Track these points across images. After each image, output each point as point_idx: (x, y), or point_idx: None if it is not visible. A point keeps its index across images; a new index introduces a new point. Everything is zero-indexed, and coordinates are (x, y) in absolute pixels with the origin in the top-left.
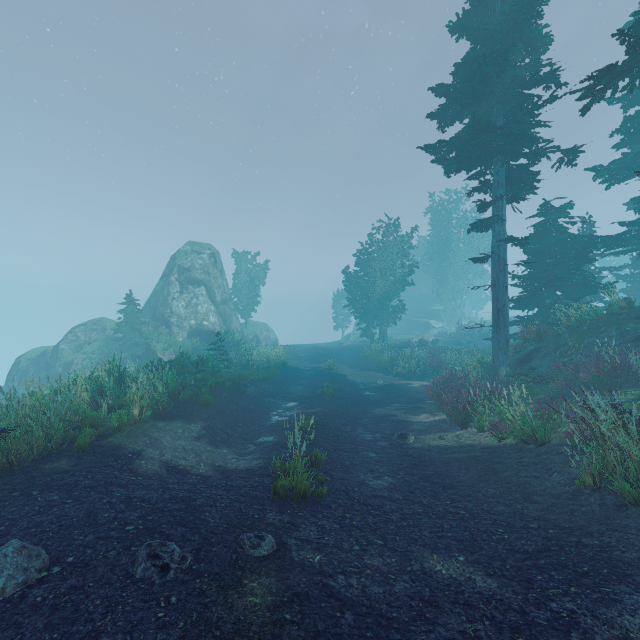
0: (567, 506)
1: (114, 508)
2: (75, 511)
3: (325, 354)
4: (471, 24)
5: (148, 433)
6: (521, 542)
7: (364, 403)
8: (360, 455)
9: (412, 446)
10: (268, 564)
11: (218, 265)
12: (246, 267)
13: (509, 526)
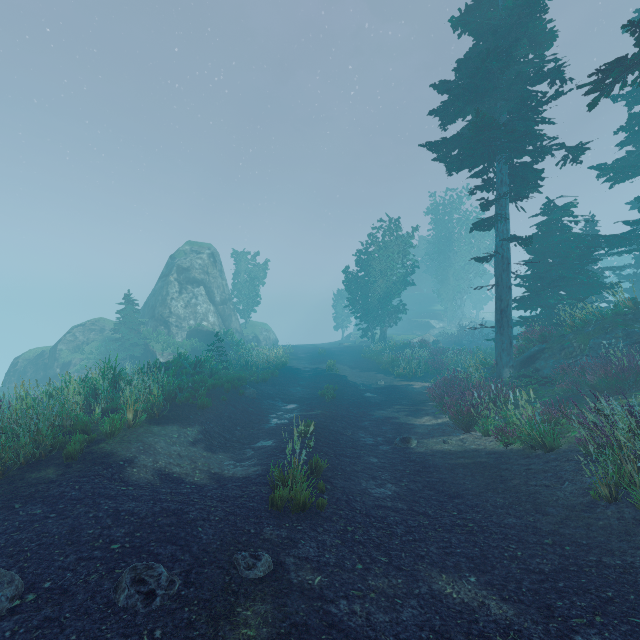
0: (582, 519)
1: (100, 523)
2: (58, 527)
3: (325, 354)
4: (474, 19)
5: (142, 438)
6: (536, 560)
7: (365, 405)
8: (361, 460)
9: (415, 451)
10: (264, 588)
11: (217, 265)
12: (246, 267)
13: (522, 541)
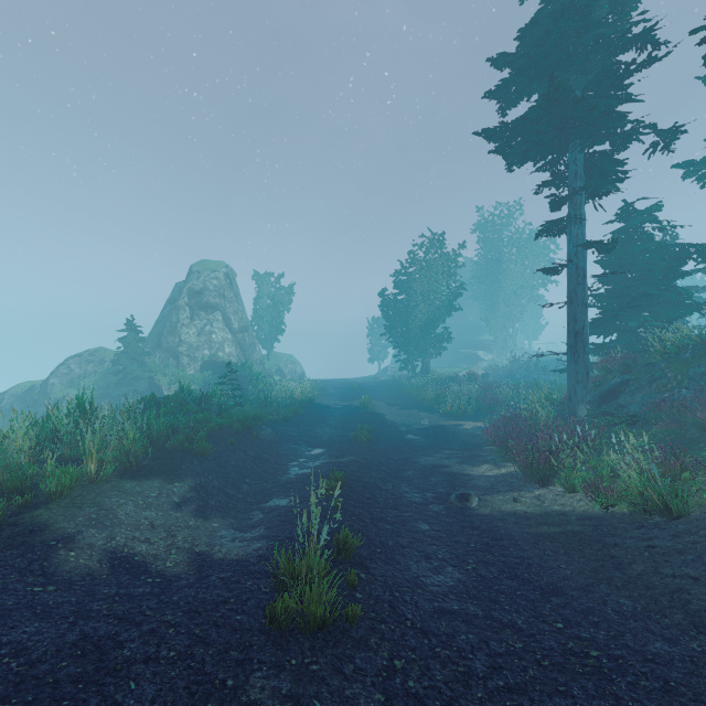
0: None
1: None
2: None
3: (359, 390)
4: None
5: (101, 500)
6: None
7: (407, 449)
8: (408, 528)
9: (477, 512)
10: None
11: (235, 287)
12: (268, 291)
13: (701, 700)
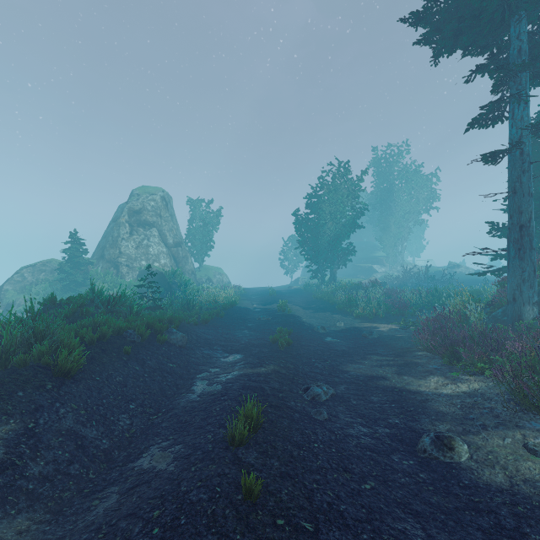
0: None
1: None
2: None
3: (276, 296)
4: None
5: None
6: None
7: (330, 354)
8: None
9: (483, 480)
10: None
11: (171, 209)
12: (200, 214)
13: None
